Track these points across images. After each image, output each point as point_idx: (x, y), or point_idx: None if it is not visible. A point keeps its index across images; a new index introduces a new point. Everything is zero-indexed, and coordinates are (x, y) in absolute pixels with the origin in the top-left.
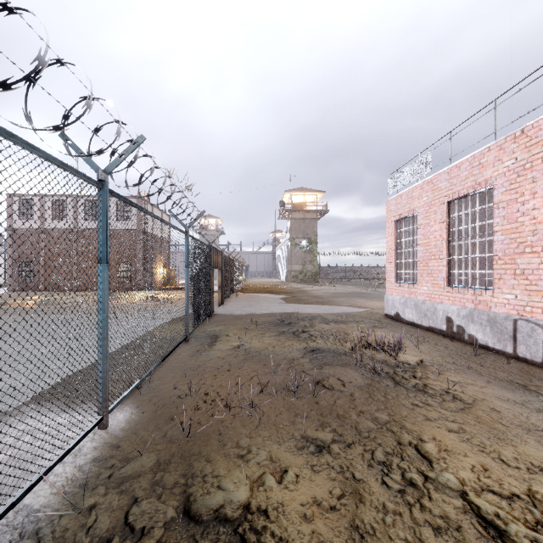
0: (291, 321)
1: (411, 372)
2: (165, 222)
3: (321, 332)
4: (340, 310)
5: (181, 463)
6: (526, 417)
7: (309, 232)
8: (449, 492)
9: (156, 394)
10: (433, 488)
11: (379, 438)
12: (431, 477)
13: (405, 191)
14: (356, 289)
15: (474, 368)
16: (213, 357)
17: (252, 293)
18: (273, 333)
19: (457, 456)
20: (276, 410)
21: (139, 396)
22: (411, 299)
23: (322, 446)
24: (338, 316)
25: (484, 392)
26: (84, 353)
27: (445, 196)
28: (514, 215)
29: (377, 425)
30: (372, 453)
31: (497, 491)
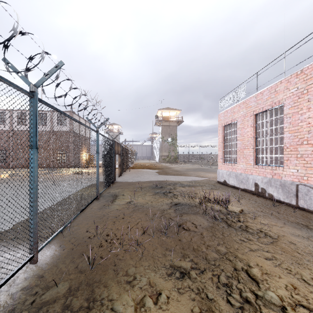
0: (162, 185)
1: (236, 217)
2: (82, 124)
3: (180, 192)
4: (191, 179)
5: (86, 290)
6: (312, 248)
7: (172, 133)
8: (273, 307)
9: (74, 236)
10: (262, 304)
11: (222, 265)
12: (260, 295)
13: (229, 108)
14: (199, 166)
15: (274, 214)
16: (113, 209)
17: (139, 169)
18: (151, 193)
19: (274, 277)
20: (153, 246)
21: (62, 238)
22: (233, 172)
23: (184, 273)
24: (190, 183)
25: (283, 230)
26: None
27: (254, 111)
28: (296, 121)
29: (219, 255)
30: (218, 277)
31: (306, 305)
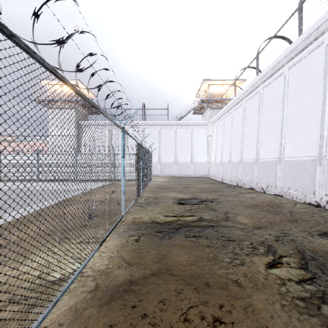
0: None
1: None
2: None
3: None
4: None
5: None
6: None
7: None
8: None
9: None
10: None
11: None
12: None
13: None
14: None
15: None
16: None
17: None
18: None
19: None
20: None
21: None
22: None
23: None
24: None
25: None
26: None
27: None
28: None
29: None
30: None
31: None
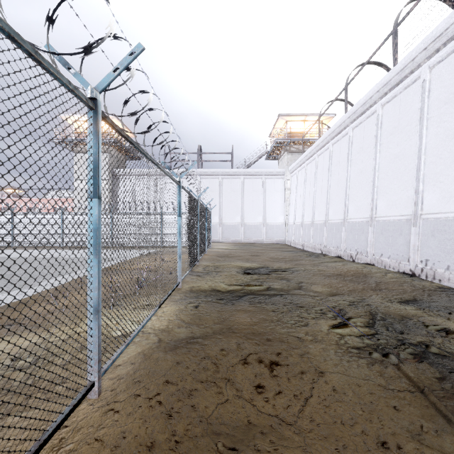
0: None
1: None
2: None
3: None
4: None
5: None
6: None
7: None
8: None
9: None
10: None
11: None
12: None
13: None
14: None
15: None
16: None
17: None
18: None
19: None
20: None
21: None
22: None
23: None
24: None
25: None
26: None
27: (1, 206)
28: None
29: None
30: None
31: None
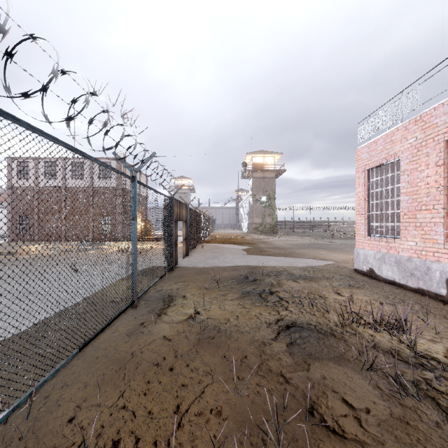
0: (255, 277)
1: None
2: (85, 156)
3: (292, 293)
4: (305, 264)
5: None
6: None
7: (268, 189)
8: None
9: (29, 442)
10: None
11: None
12: None
13: (381, 136)
14: (313, 240)
15: None
16: (157, 337)
17: (217, 244)
18: (236, 294)
19: None
20: None
21: None
22: (391, 255)
23: None
24: (305, 271)
25: None
26: (1, 325)
27: (445, 133)
28: None
29: None
30: None
31: None
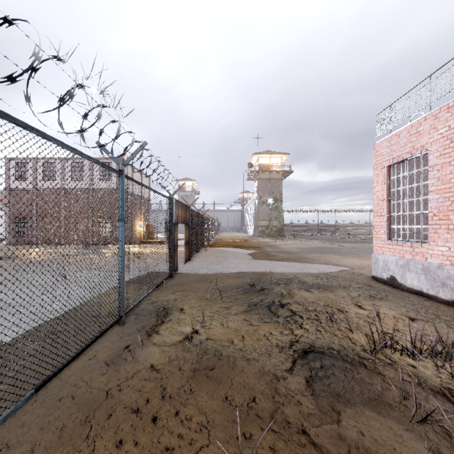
0: (263, 285)
1: None
2: (46, 137)
3: (306, 306)
4: (317, 270)
5: None
6: None
7: (274, 190)
8: None
9: None
10: None
11: None
12: None
13: (404, 127)
14: (322, 244)
15: None
16: (142, 367)
17: (221, 248)
18: (242, 306)
19: None
20: None
21: None
22: (417, 262)
23: None
24: (318, 279)
25: None
26: None
27: None
28: None
29: None
30: None
31: None
